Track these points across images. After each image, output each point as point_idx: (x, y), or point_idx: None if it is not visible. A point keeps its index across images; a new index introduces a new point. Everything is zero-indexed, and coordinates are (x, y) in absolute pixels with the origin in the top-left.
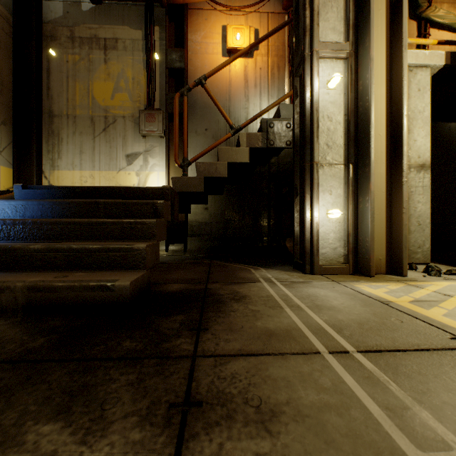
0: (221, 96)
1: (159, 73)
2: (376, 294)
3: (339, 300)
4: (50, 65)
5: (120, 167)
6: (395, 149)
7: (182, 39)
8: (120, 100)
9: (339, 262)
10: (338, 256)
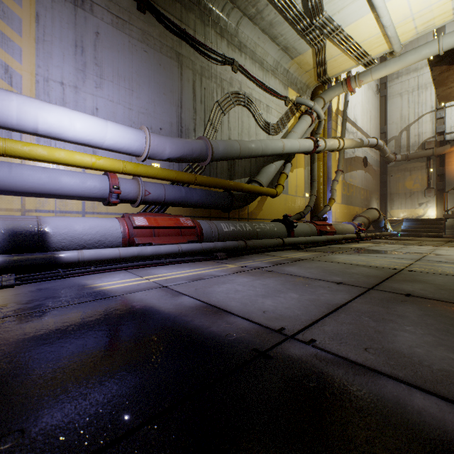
0: None
1: (432, 175)
2: None
3: None
4: (390, 179)
5: (415, 207)
6: None
7: (442, 162)
8: (415, 186)
9: None
10: None
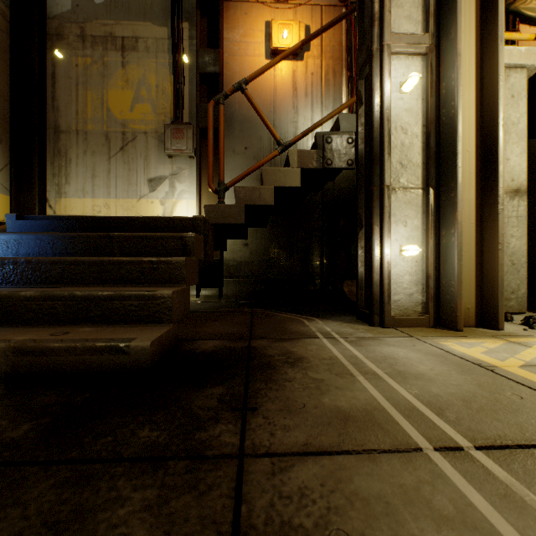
0: (264, 107)
1: (188, 79)
2: (472, 355)
3: (426, 364)
4: (56, 70)
5: (140, 194)
6: (488, 168)
7: (216, 38)
8: (140, 113)
9: (416, 312)
10: (415, 304)
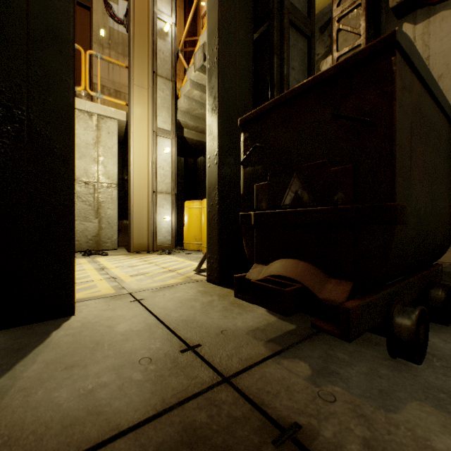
0: None
1: None
2: None
3: None
4: None
5: None
6: None
7: None
8: None
9: None
10: None
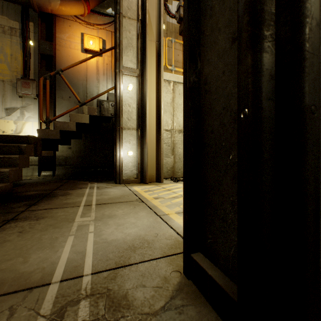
0: (80, 77)
1: (33, 54)
2: (136, 189)
3: (115, 192)
4: None
5: None
6: (159, 123)
7: (51, 35)
8: None
9: (134, 177)
10: (134, 174)
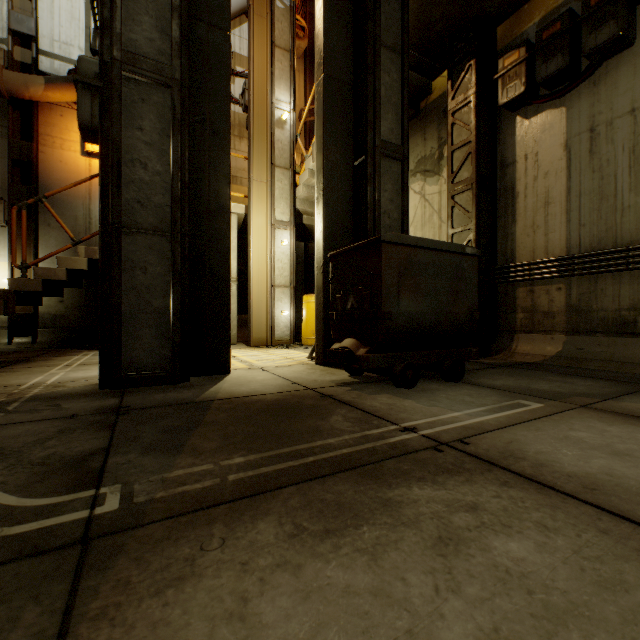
0: (80, 193)
1: (0, 158)
2: None
3: None
4: None
5: None
6: None
7: (31, 130)
8: None
9: None
10: None
